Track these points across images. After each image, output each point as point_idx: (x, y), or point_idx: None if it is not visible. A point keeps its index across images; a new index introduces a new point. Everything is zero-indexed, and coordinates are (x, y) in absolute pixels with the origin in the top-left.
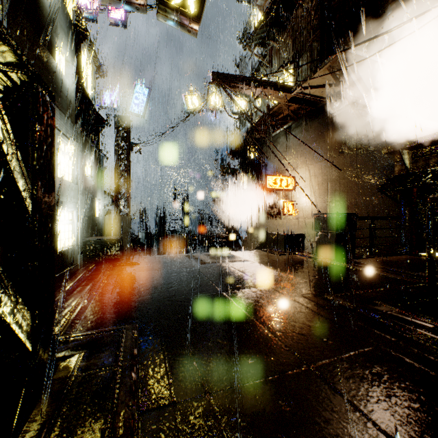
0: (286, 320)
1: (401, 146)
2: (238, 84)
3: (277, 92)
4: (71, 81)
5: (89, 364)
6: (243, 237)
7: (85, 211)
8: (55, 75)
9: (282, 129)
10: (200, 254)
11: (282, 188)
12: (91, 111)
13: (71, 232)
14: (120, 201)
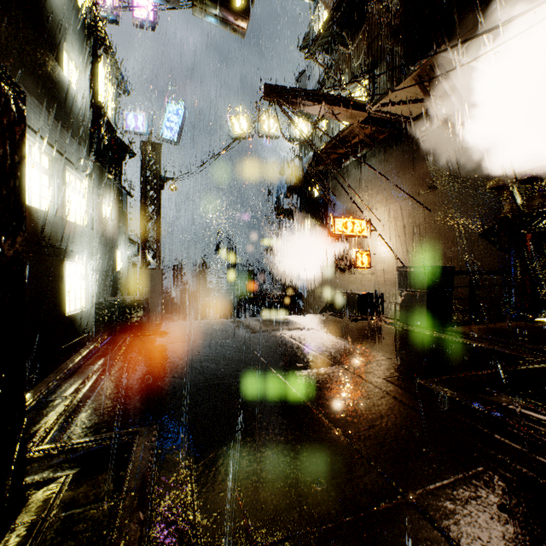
0: (367, 418)
1: (511, 178)
2: (298, 100)
3: (348, 110)
4: (84, 96)
5: (78, 495)
6: (305, 296)
7: (103, 264)
8: (62, 89)
9: (354, 158)
10: (248, 320)
11: (355, 234)
12: (111, 136)
13: (84, 290)
14: (148, 251)
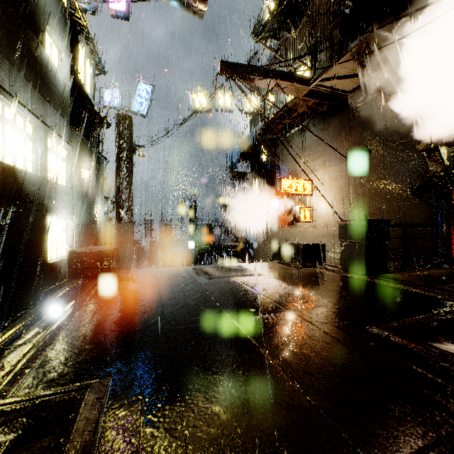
0: (322, 368)
1: (440, 141)
2: (250, 75)
3: (293, 85)
4: (65, 74)
5: None
6: (255, 246)
7: (82, 218)
8: (44, 66)
9: (297, 128)
10: (206, 267)
11: (299, 193)
12: (90, 110)
13: (65, 241)
14: (121, 207)
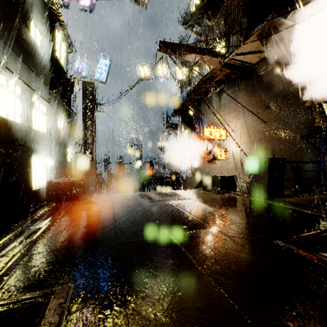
0: (241, 276)
1: (323, 99)
2: (181, 51)
3: (213, 58)
4: (45, 51)
5: None
6: (184, 177)
7: (58, 157)
8: (30, 45)
9: (215, 91)
10: (149, 193)
11: (217, 138)
12: (64, 78)
13: (45, 174)
14: (87, 149)
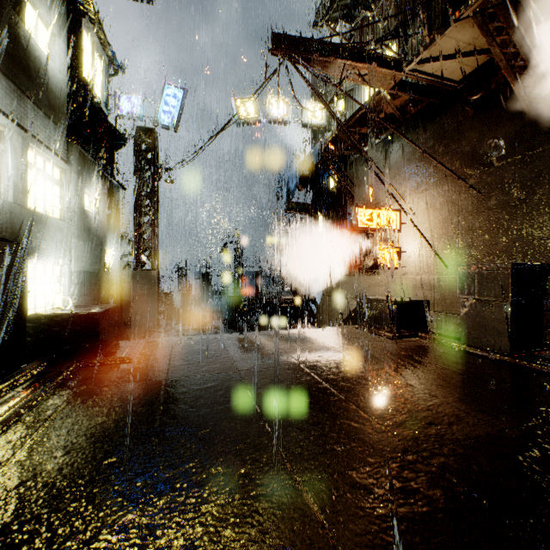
0: None
1: None
2: (316, 54)
3: (378, 70)
4: (58, 64)
5: None
6: (319, 300)
7: (85, 264)
8: (23, 46)
9: (378, 140)
10: (251, 336)
11: (382, 228)
12: (100, 120)
13: (58, 295)
14: (143, 250)
